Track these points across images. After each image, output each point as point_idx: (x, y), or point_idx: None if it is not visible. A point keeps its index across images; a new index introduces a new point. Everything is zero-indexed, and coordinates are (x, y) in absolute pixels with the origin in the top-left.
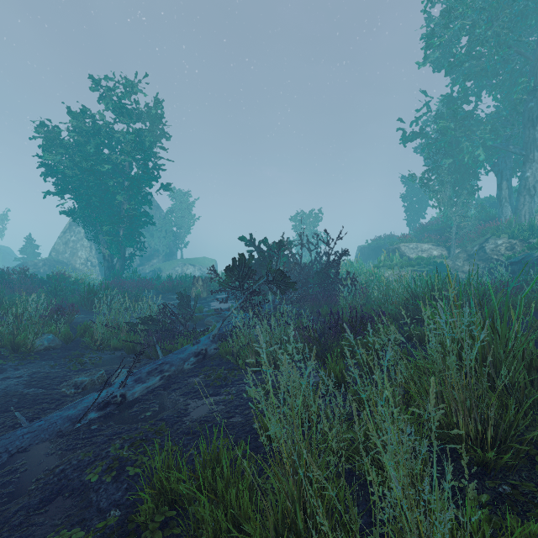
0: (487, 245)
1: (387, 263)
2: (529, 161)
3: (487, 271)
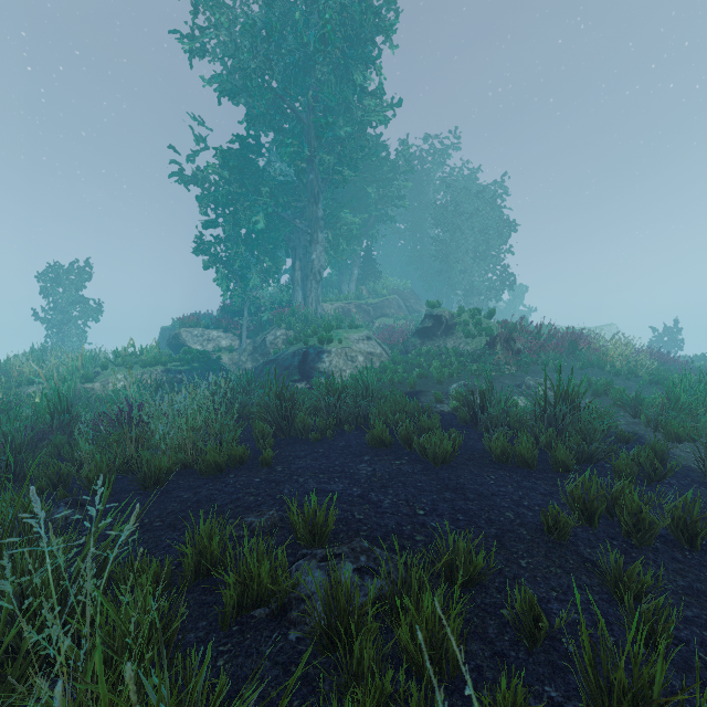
0: (269, 336)
1: (130, 359)
2: (314, 242)
3: (254, 370)
